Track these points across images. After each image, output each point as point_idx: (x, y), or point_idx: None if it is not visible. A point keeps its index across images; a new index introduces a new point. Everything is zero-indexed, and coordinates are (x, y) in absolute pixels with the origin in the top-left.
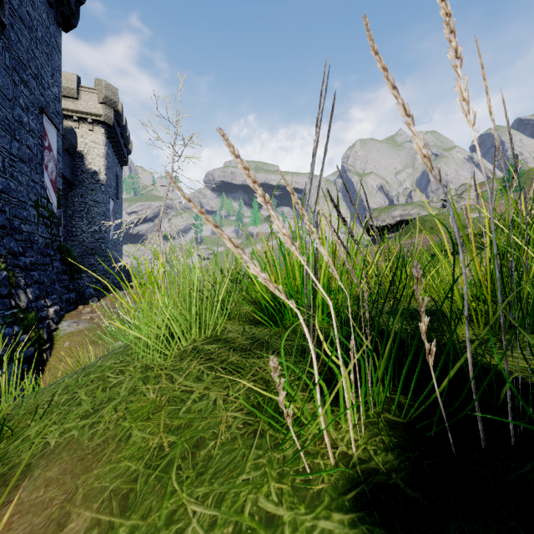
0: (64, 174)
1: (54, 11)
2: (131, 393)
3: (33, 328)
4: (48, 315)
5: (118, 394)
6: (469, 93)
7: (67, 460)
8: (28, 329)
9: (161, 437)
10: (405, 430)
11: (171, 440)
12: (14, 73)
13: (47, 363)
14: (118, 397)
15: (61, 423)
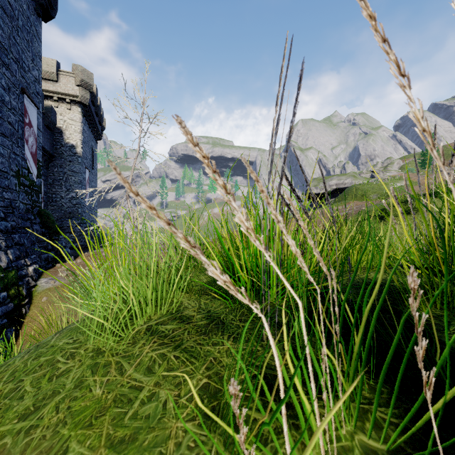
0: (45, 147)
1: (34, 3)
2: (77, 386)
3: (13, 285)
4: (28, 273)
5: (64, 386)
6: None
7: None
8: (8, 287)
9: (101, 454)
10: None
11: None
12: None
13: (25, 317)
14: (63, 390)
15: None
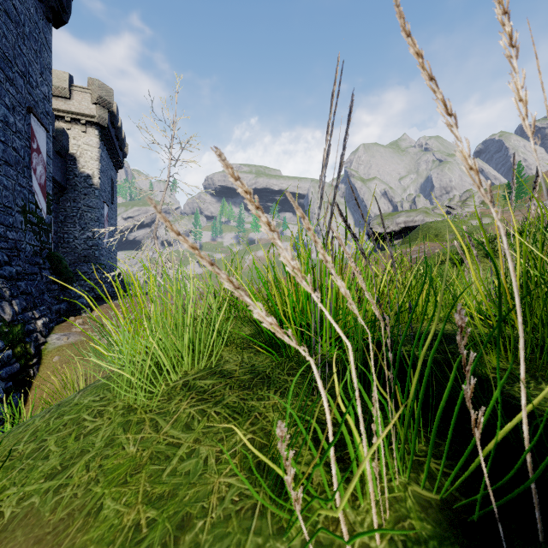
0: (55, 178)
1: (43, 5)
2: (108, 444)
3: (19, 342)
4: (36, 328)
5: (93, 444)
6: (527, 92)
7: (20, 541)
8: (14, 344)
9: (138, 511)
10: (439, 510)
11: (150, 516)
12: None
13: (34, 379)
14: (93, 449)
15: (21, 484)
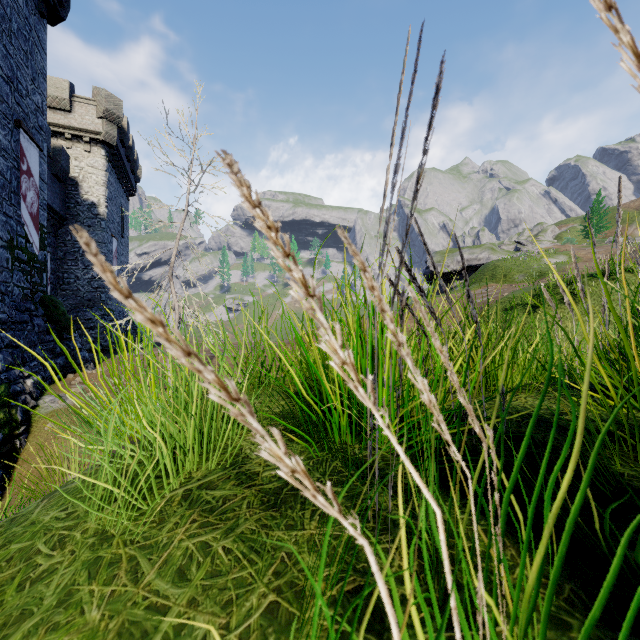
0: (52, 206)
1: None
2: (62, 601)
3: (2, 407)
4: (25, 389)
5: (41, 600)
6: None
7: None
8: None
9: None
10: None
11: None
12: None
13: (20, 452)
14: (39, 610)
15: None
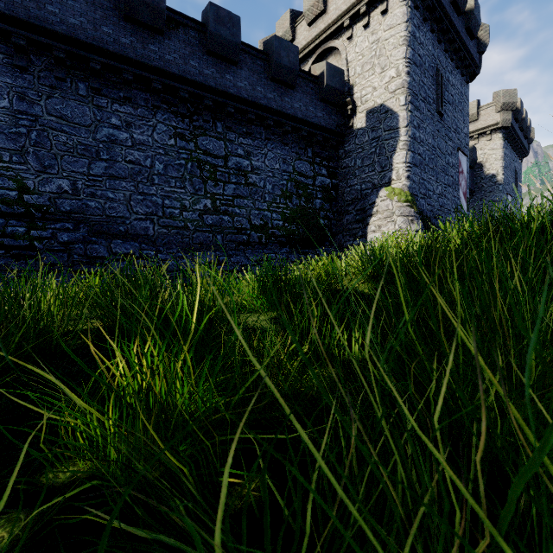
0: None
1: (464, 76)
2: None
3: None
4: None
5: None
6: None
7: None
8: None
9: None
10: None
11: None
12: (445, 137)
13: None
14: None
15: None
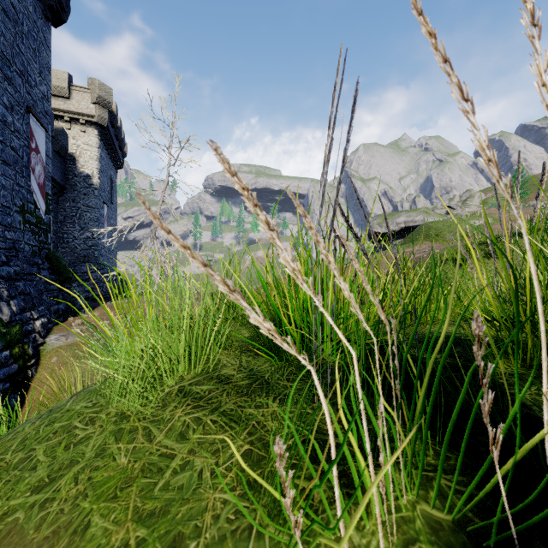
0: (55, 178)
1: (42, 4)
2: (98, 454)
3: (17, 343)
4: (34, 329)
5: (83, 454)
6: None
7: None
8: (11, 345)
9: (128, 529)
10: (451, 533)
11: (140, 536)
12: None
13: (32, 380)
14: (83, 460)
15: (6, 497)
